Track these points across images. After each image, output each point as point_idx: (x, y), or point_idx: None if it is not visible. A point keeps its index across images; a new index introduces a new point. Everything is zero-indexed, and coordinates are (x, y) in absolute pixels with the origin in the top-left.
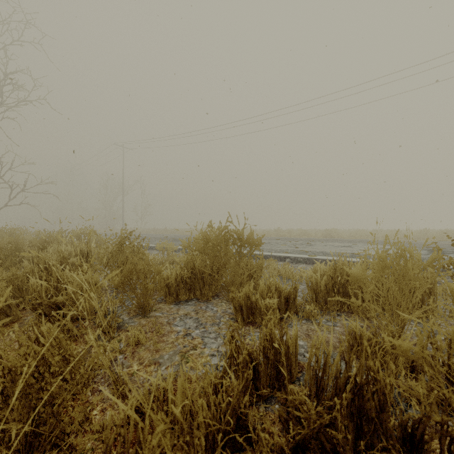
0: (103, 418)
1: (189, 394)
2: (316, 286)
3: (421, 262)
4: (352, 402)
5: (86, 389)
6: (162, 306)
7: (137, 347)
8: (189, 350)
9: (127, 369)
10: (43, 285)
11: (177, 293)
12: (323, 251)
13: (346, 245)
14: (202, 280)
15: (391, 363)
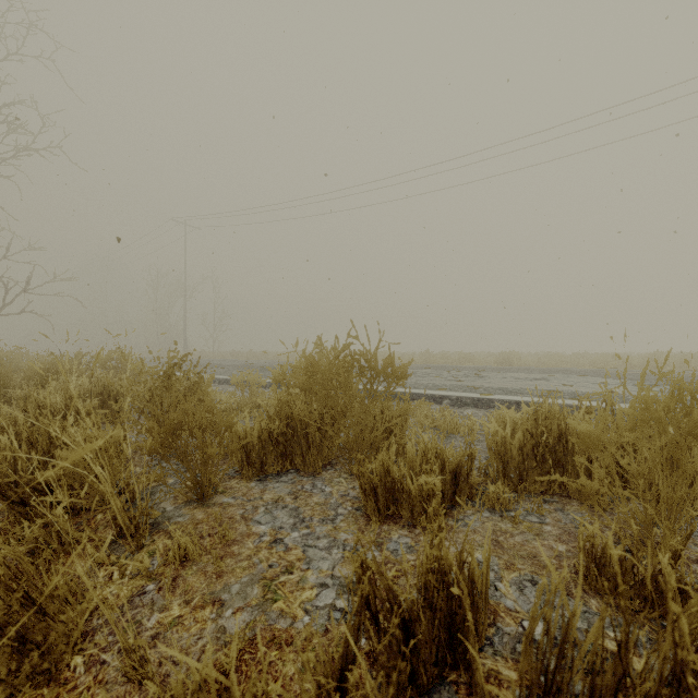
0: None
1: None
2: (503, 450)
3: None
4: None
5: (55, 683)
6: (235, 484)
7: (184, 566)
8: (279, 573)
9: (159, 615)
10: (23, 449)
11: (262, 461)
12: (503, 387)
13: (538, 376)
14: (305, 438)
15: None
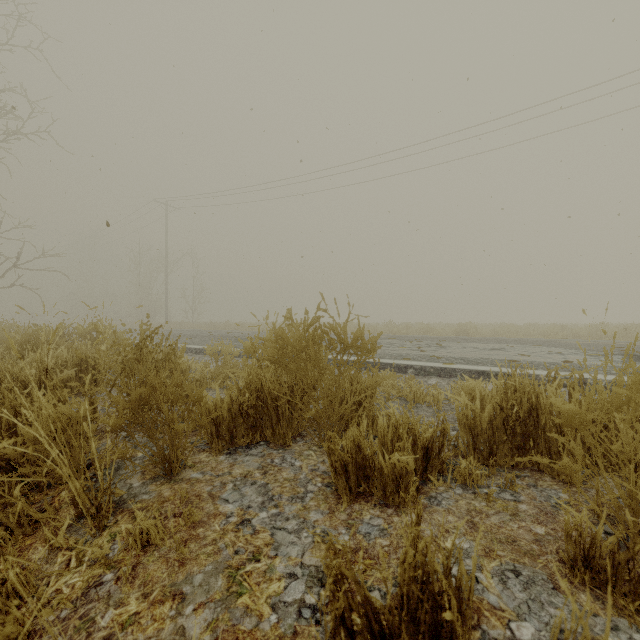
0: None
1: None
2: (474, 424)
3: None
4: None
5: None
6: (204, 457)
7: (146, 552)
8: (246, 561)
9: (115, 612)
10: None
11: (232, 433)
12: (464, 357)
13: (496, 346)
14: (275, 411)
15: None
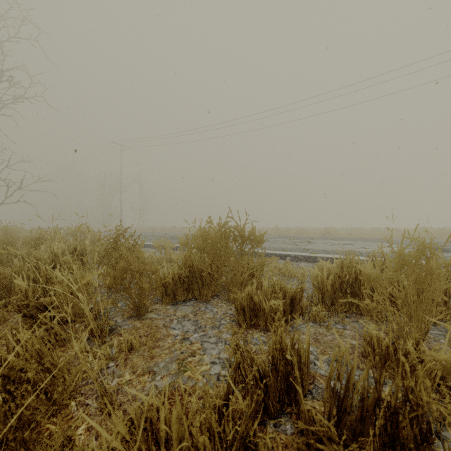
0: (88, 438)
1: (187, 424)
2: (322, 286)
3: (443, 259)
4: (383, 429)
5: (67, 408)
6: (158, 306)
7: (131, 353)
8: (187, 356)
9: (118, 379)
10: (31, 285)
11: (174, 293)
12: (324, 249)
13: (347, 242)
14: (201, 279)
15: (426, 379)
